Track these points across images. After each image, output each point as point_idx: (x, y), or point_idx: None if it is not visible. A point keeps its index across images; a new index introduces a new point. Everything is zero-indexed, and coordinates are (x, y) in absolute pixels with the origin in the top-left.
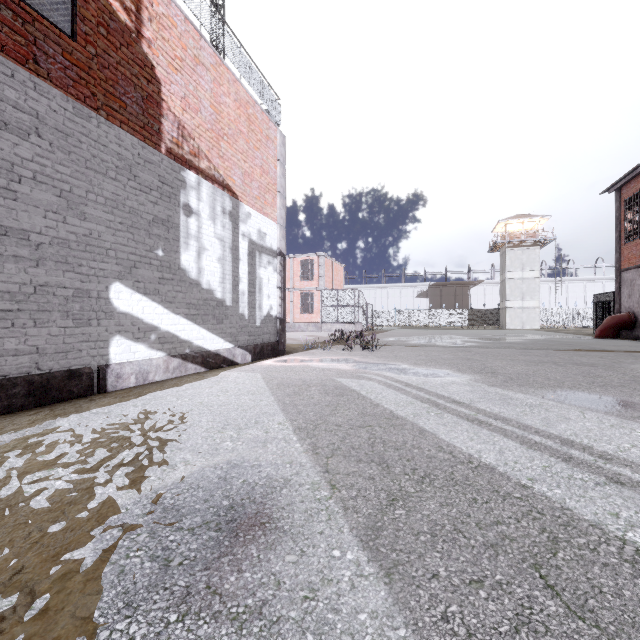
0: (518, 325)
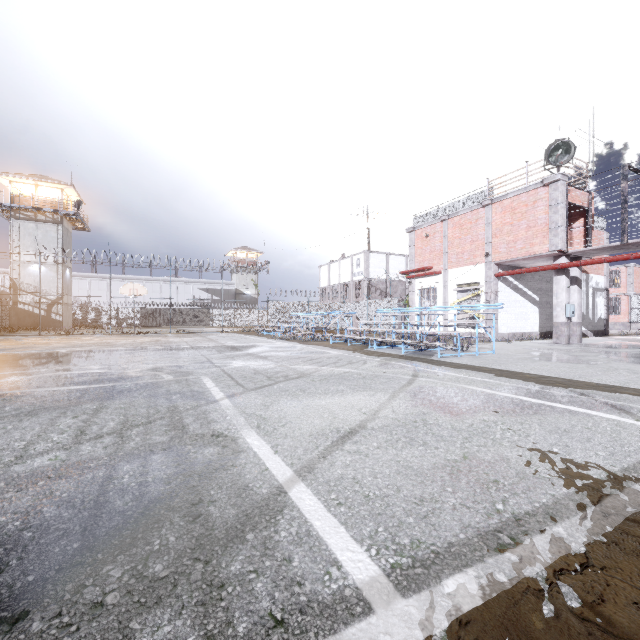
0: None
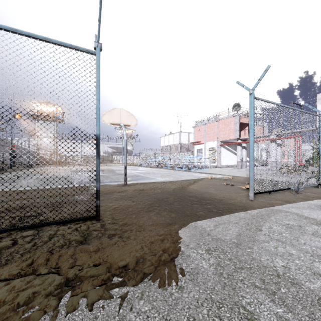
0: None
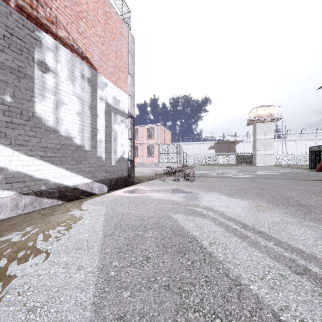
0: (262, 163)
